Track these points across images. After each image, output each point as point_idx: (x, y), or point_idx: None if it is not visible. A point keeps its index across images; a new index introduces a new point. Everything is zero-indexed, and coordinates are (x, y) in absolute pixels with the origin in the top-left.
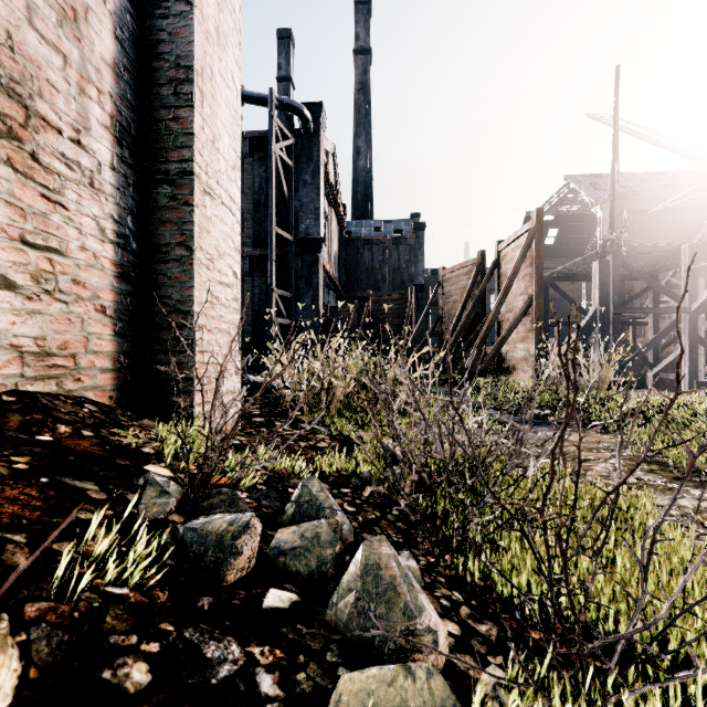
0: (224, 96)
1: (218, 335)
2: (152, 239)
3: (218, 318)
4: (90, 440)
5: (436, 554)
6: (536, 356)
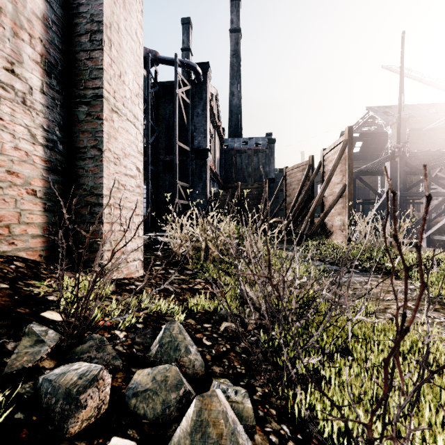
0: (129, 45)
1: (124, 211)
2: (75, 143)
3: (124, 199)
4: (3, 291)
5: (270, 386)
6: (348, 224)
